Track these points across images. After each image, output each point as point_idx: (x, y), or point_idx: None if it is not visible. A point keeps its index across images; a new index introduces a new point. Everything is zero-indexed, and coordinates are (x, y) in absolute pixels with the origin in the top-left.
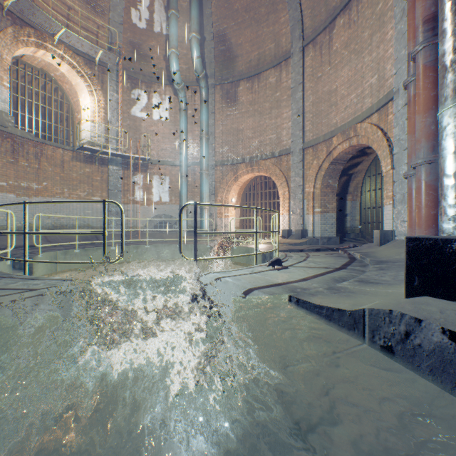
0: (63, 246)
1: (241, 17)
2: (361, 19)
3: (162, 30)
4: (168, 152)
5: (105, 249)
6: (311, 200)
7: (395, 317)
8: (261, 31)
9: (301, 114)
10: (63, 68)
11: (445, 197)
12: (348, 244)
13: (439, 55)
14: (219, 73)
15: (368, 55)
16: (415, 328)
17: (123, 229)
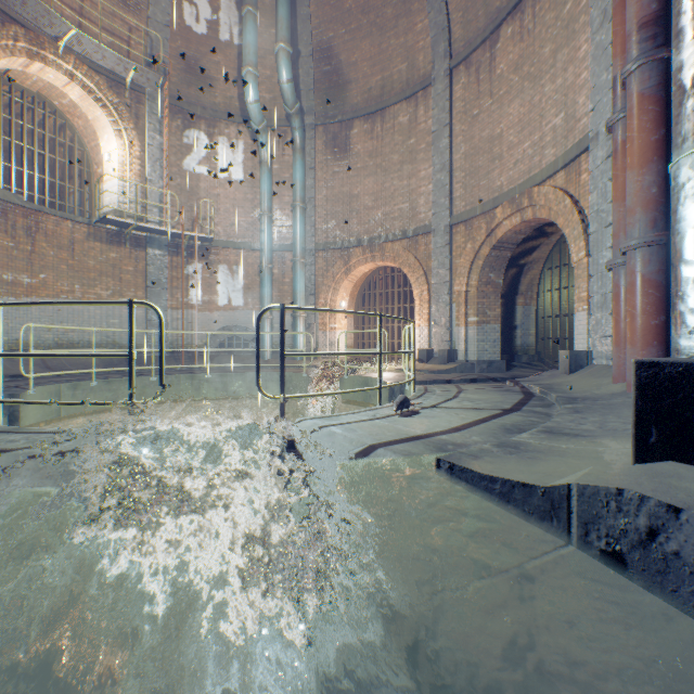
0: (71, 375)
1: (355, 21)
2: (539, 27)
3: (233, 37)
4: (242, 228)
5: (133, 382)
6: (462, 304)
7: (628, 501)
8: (386, 44)
9: (448, 172)
10: (73, 92)
11: (684, 296)
12: (519, 372)
13: (674, 69)
14: (321, 106)
15: (550, 83)
16: (667, 523)
17: (163, 349)
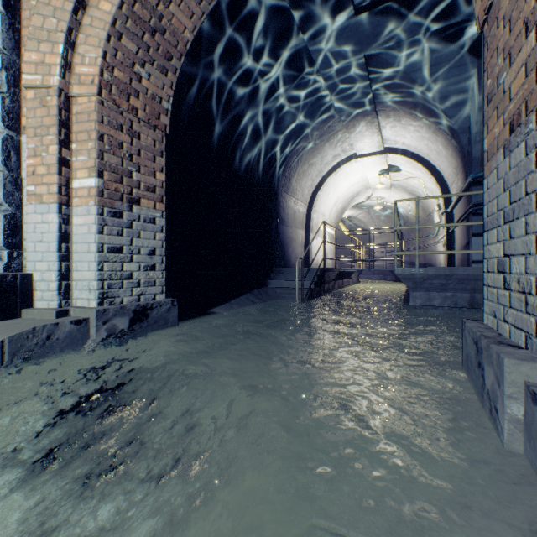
0: None
1: None
2: None
3: None
4: None
5: None
6: None
7: (39, 330)
8: None
9: None
10: None
11: None
12: None
13: None
14: None
15: None
16: (55, 330)
17: None
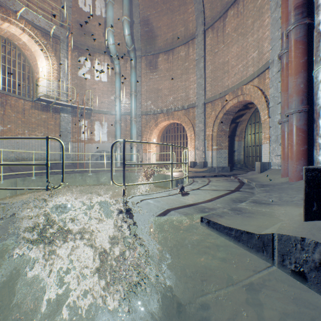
0: (23, 174)
1: (160, 7)
2: (246, 11)
3: (102, 14)
4: (106, 104)
5: (48, 178)
6: (210, 140)
7: (308, 245)
8: (174, 18)
9: (203, 78)
10: (24, 38)
11: None
12: (236, 172)
13: (316, 24)
14: (144, 47)
15: (251, 37)
16: None
17: (64, 161)
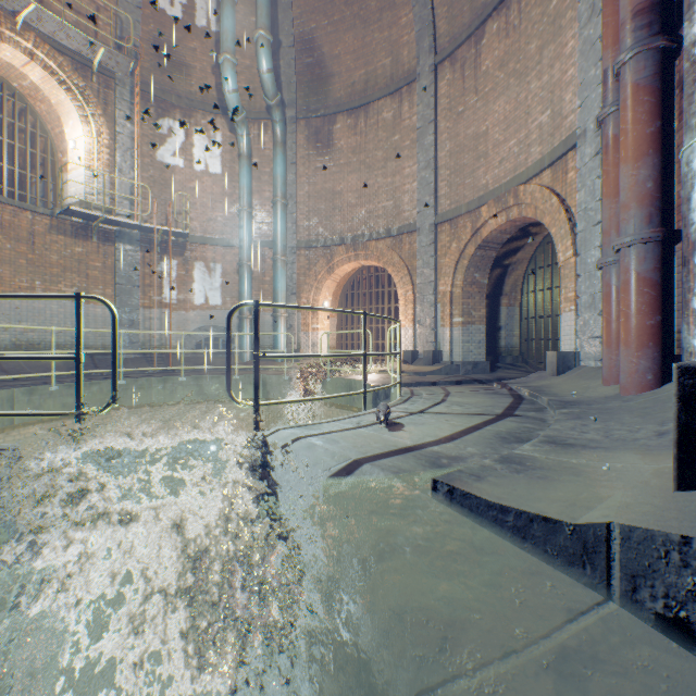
0: (30, 379)
1: (338, 13)
2: (525, 23)
3: (210, 24)
4: (220, 224)
5: (81, 388)
6: (447, 305)
7: None
8: (370, 37)
9: (433, 169)
10: (34, 73)
11: None
12: (504, 373)
13: (687, 44)
14: (303, 100)
15: (536, 80)
16: None
17: (117, 350)
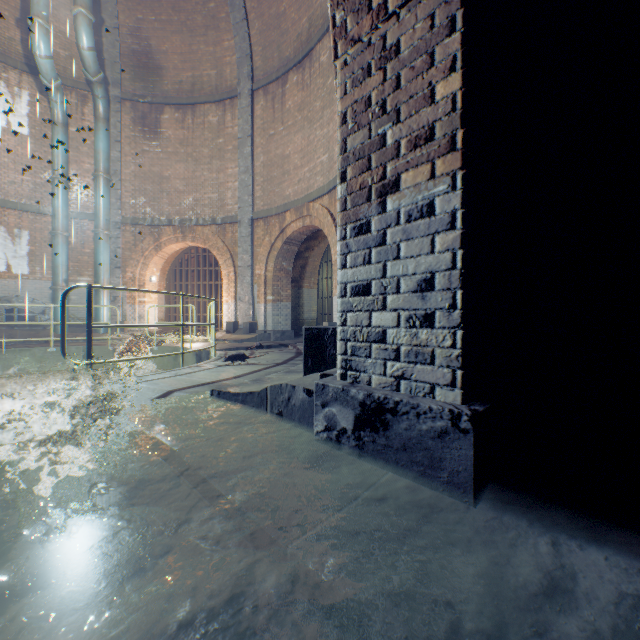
0: None
1: (166, 14)
2: (315, 86)
3: None
4: (27, 188)
5: None
6: (262, 285)
7: (283, 388)
8: (197, 47)
9: (251, 175)
10: None
11: None
12: None
13: None
14: (129, 82)
15: (321, 130)
16: (293, 393)
17: None
